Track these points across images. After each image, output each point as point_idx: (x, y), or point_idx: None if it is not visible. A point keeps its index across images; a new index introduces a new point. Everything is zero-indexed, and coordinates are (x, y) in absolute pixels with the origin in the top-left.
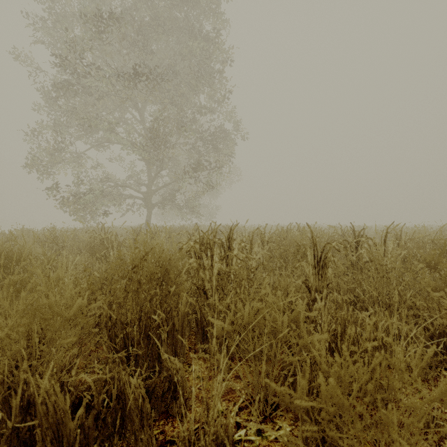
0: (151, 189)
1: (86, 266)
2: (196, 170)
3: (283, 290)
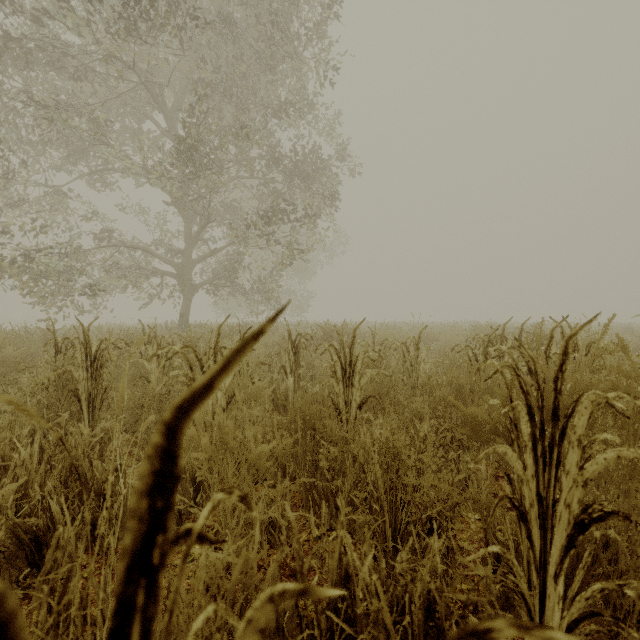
0: (190, 258)
1: None
2: (269, 221)
3: None
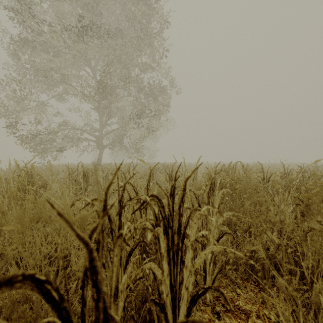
0: (102, 133)
1: None
2: (139, 117)
3: None
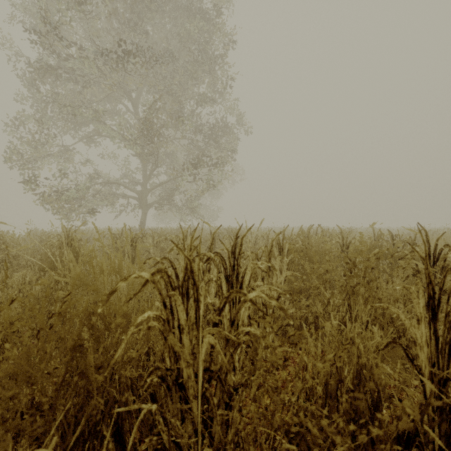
0: (146, 188)
1: (22, 289)
2: (195, 167)
3: (350, 365)
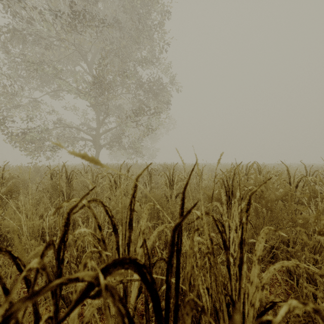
0: (99, 132)
1: None
2: (137, 115)
3: None
